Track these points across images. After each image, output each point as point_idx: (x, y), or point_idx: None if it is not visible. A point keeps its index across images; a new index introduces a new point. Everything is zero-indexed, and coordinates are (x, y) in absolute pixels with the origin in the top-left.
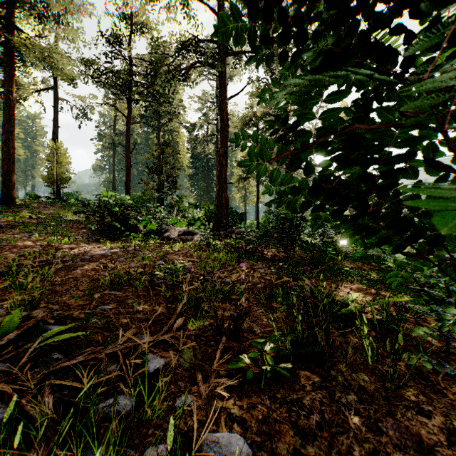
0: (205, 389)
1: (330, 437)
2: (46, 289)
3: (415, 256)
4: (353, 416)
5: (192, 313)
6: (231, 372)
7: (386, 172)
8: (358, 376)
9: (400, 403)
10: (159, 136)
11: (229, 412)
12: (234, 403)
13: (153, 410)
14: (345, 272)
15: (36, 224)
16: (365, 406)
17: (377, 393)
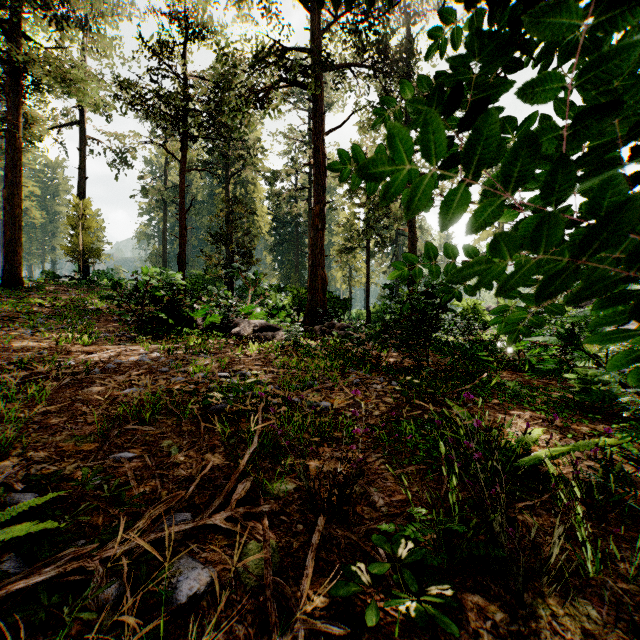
0: None
1: None
2: (33, 421)
3: None
4: None
5: (268, 465)
6: (336, 600)
7: None
8: (575, 606)
9: None
10: (228, 190)
11: None
12: None
13: None
14: (508, 390)
15: (48, 314)
16: None
17: None
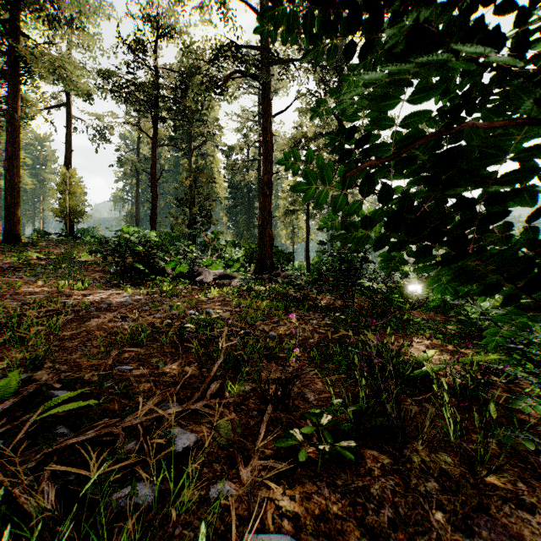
0: (247, 474)
1: (407, 539)
2: (53, 345)
3: (537, 311)
4: (435, 510)
5: (230, 375)
6: (280, 452)
7: (499, 194)
8: (438, 457)
9: (493, 493)
10: (191, 161)
11: (277, 504)
12: (284, 493)
13: (181, 502)
14: (415, 324)
15: (45, 265)
16: (449, 497)
17: (463, 480)
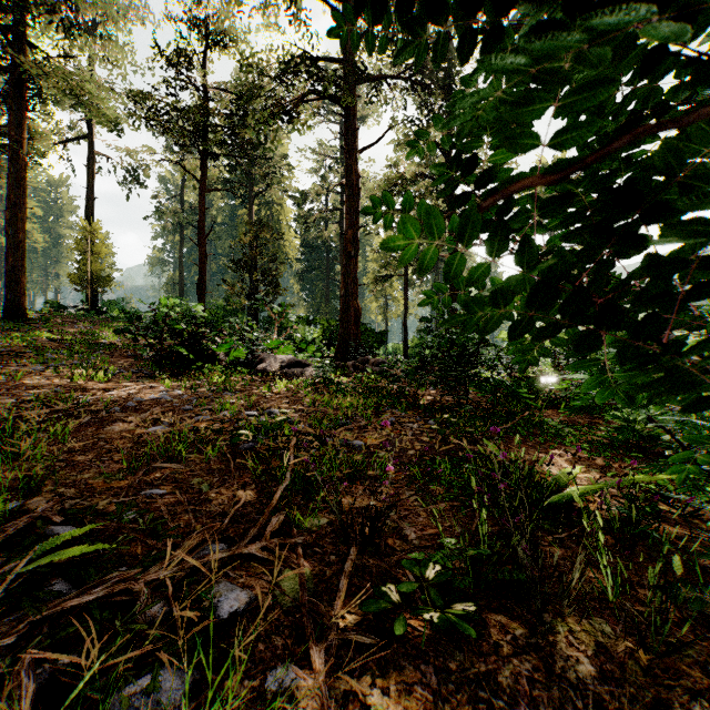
0: (320, 653)
1: None
2: (59, 459)
3: None
4: (593, 709)
5: (300, 501)
6: (367, 618)
7: None
8: (592, 624)
9: (675, 682)
10: (252, 212)
11: (363, 701)
12: (373, 682)
13: (224, 698)
14: (550, 429)
15: (57, 349)
16: (611, 687)
17: (631, 660)
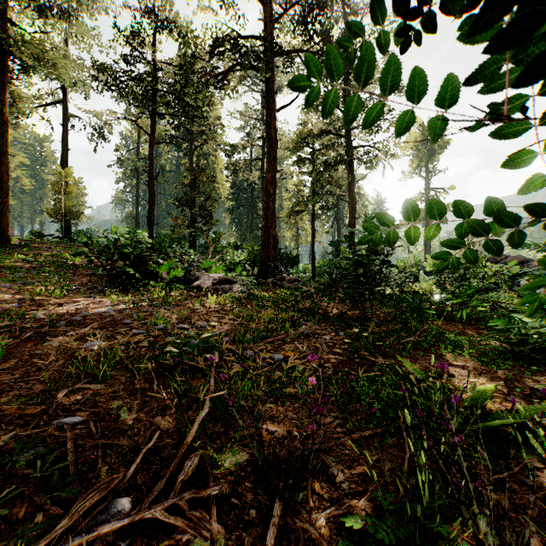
0: None
1: None
2: None
3: None
4: None
5: (220, 428)
6: None
7: None
8: None
9: None
10: (192, 161)
11: None
12: None
13: None
14: (448, 341)
15: (28, 269)
16: None
17: None
